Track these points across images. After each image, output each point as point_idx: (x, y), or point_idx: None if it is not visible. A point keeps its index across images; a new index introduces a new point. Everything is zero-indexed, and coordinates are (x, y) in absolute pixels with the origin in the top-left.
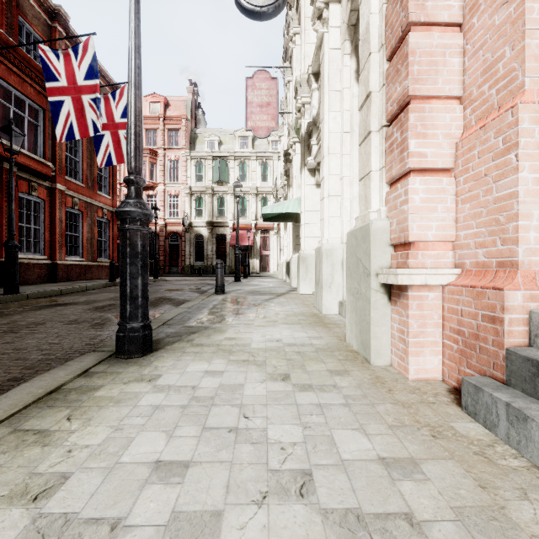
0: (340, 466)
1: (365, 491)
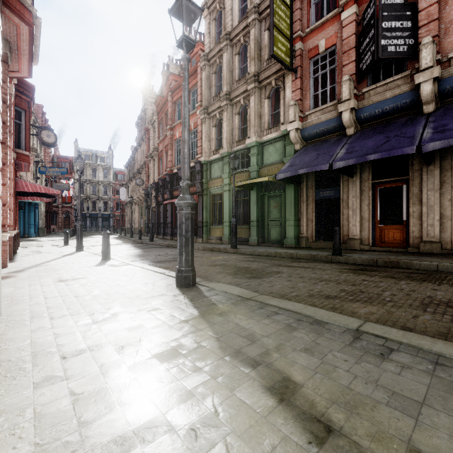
0: (56, 287)
1: (51, 286)
